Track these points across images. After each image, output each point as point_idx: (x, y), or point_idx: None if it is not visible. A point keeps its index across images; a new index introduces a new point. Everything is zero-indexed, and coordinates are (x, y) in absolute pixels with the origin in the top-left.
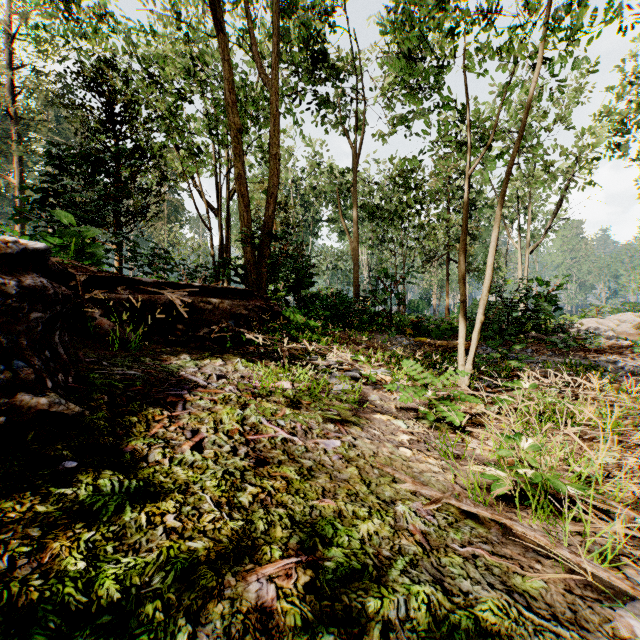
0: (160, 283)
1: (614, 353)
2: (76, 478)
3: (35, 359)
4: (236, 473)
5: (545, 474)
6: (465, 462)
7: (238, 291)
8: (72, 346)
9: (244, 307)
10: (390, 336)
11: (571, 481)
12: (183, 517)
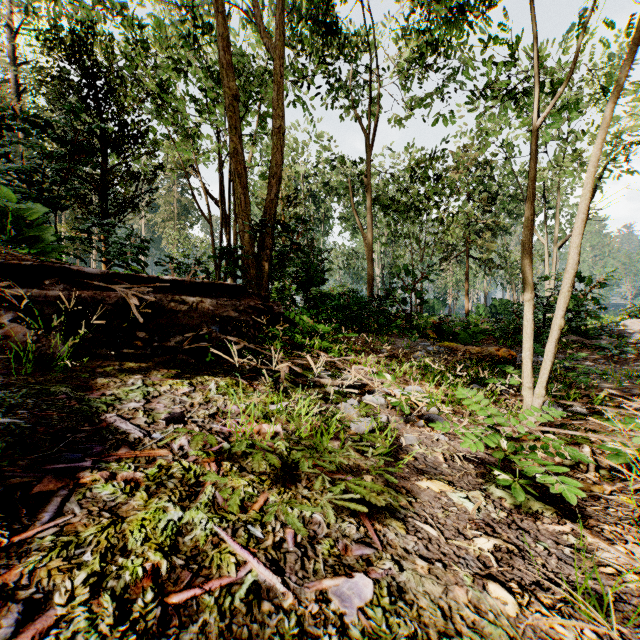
0: (112, 275)
1: None
2: None
3: None
4: None
5: None
6: (629, 626)
7: (226, 287)
8: None
9: (233, 308)
10: (411, 340)
11: None
12: None
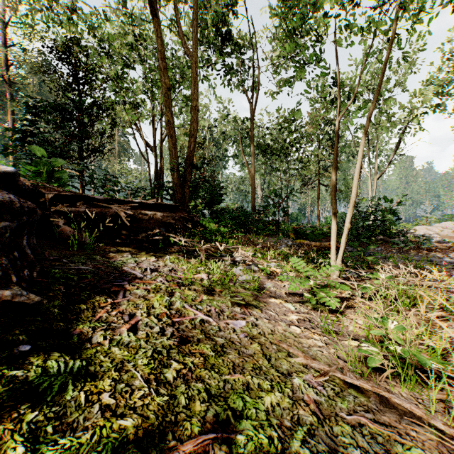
0: (109, 200)
1: (440, 251)
2: (28, 360)
3: (3, 259)
4: (163, 351)
5: (411, 351)
6: (342, 337)
7: (167, 206)
8: (40, 247)
9: (172, 218)
10: (278, 239)
11: (429, 355)
12: (117, 394)
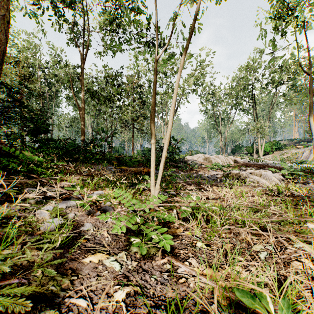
0: None
1: (201, 170)
2: None
3: None
4: None
5: None
6: None
7: None
8: None
9: None
10: (104, 166)
11: None
12: None
